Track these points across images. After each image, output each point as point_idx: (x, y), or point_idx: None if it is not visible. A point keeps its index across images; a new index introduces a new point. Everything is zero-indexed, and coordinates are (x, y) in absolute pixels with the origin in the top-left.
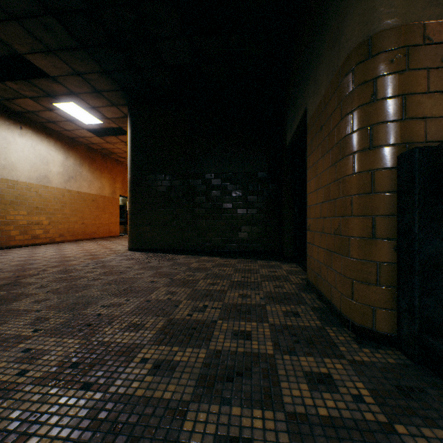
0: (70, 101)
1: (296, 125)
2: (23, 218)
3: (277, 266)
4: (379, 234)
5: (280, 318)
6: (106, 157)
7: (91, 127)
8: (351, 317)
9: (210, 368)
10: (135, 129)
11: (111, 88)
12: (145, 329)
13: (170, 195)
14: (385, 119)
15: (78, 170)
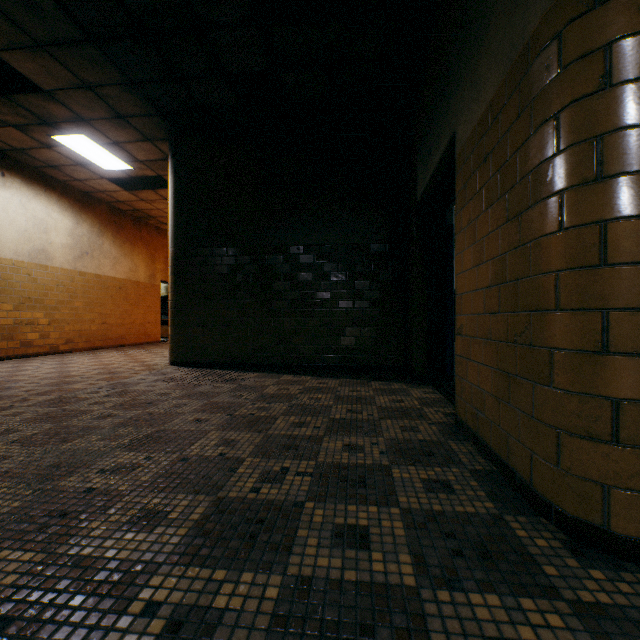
0: (79, 132)
1: (435, 164)
2: (7, 315)
3: (402, 390)
4: (618, 344)
5: (420, 495)
6: (140, 223)
7: (114, 176)
8: (557, 499)
9: (286, 630)
10: (180, 177)
11: (141, 112)
12: (168, 525)
13: (235, 279)
14: (631, 121)
15: (96, 242)
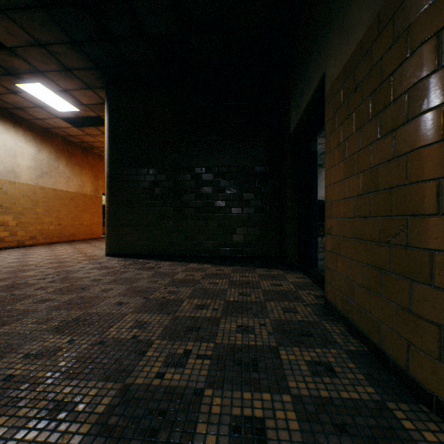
0: (37, 81)
1: (306, 102)
2: None
3: (280, 276)
4: None
5: (307, 379)
6: (87, 151)
7: (65, 116)
8: (439, 391)
9: None
10: (113, 116)
11: (83, 66)
12: (73, 419)
13: (154, 192)
14: None
15: (53, 165)
